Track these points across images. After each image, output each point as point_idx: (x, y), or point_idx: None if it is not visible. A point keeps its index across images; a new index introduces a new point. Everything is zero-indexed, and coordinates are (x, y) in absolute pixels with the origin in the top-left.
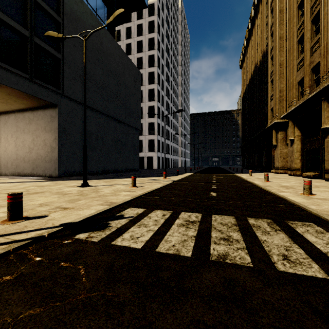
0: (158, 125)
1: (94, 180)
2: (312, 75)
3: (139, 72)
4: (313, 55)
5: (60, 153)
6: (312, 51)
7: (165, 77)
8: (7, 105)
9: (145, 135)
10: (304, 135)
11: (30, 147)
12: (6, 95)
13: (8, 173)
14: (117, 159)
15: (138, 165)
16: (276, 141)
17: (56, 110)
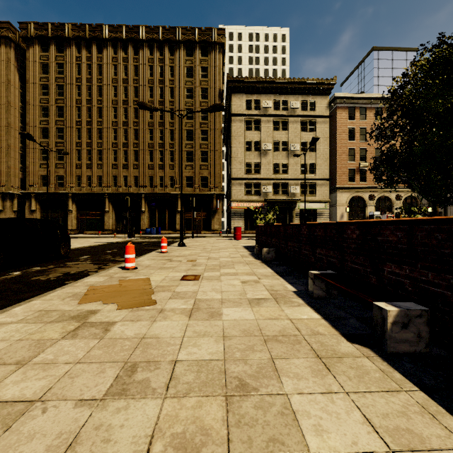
0: None
1: None
2: (57, 179)
3: None
4: (59, 169)
5: None
6: (57, 166)
7: None
8: None
9: None
10: (43, 209)
11: None
12: None
13: None
14: None
15: None
16: (3, 207)
17: None
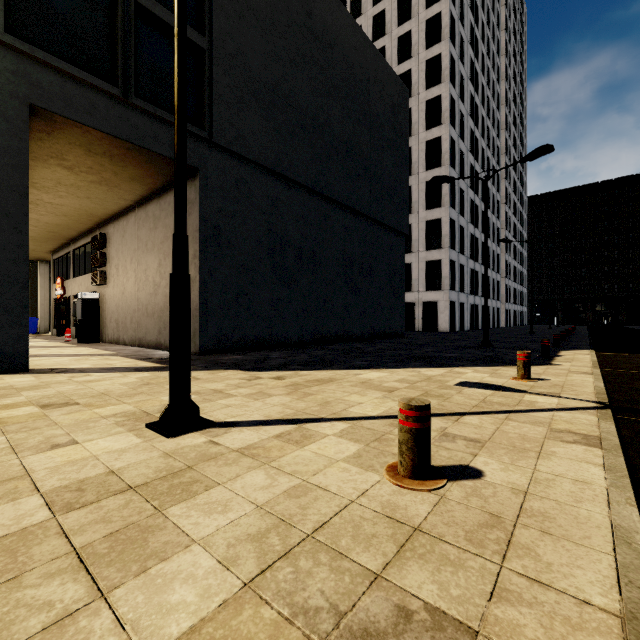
0: (451, 224)
1: (270, 372)
2: None
3: (405, 90)
4: None
5: (206, 294)
6: None
7: (467, 108)
8: (113, 191)
9: (418, 252)
10: None
11: (155, 281)
12: (89, 157)
13: (127, 339)
14: (351, 308)
15: (401, 322)
16: None
17: (195, 183)
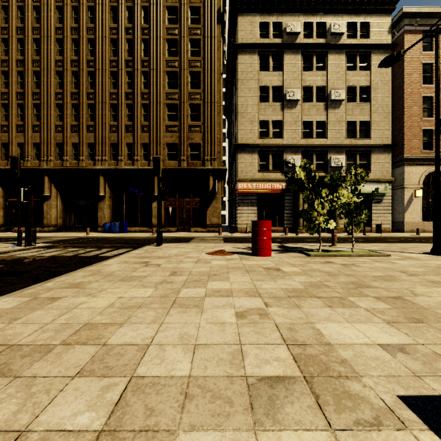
0: None
1: None
2: None
3: None
4: None
5: None
6: None
7: None
8: None
9: None
10: None
11: None
12: None
13: None
14: None
15: None
16: None
17: None
